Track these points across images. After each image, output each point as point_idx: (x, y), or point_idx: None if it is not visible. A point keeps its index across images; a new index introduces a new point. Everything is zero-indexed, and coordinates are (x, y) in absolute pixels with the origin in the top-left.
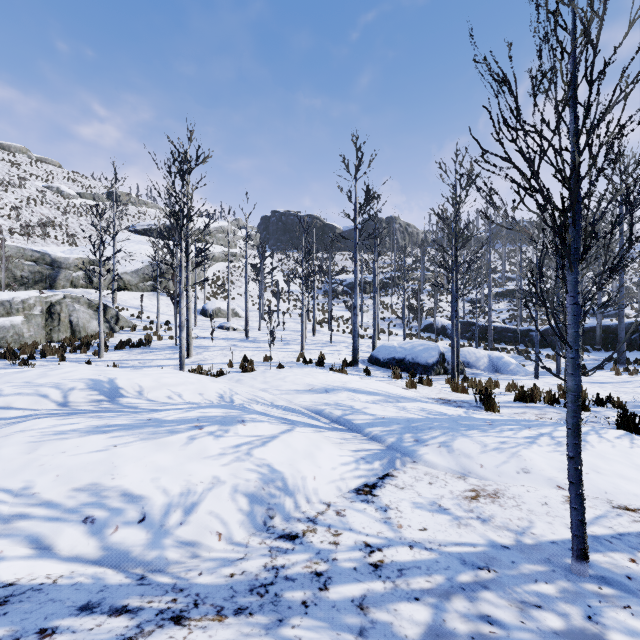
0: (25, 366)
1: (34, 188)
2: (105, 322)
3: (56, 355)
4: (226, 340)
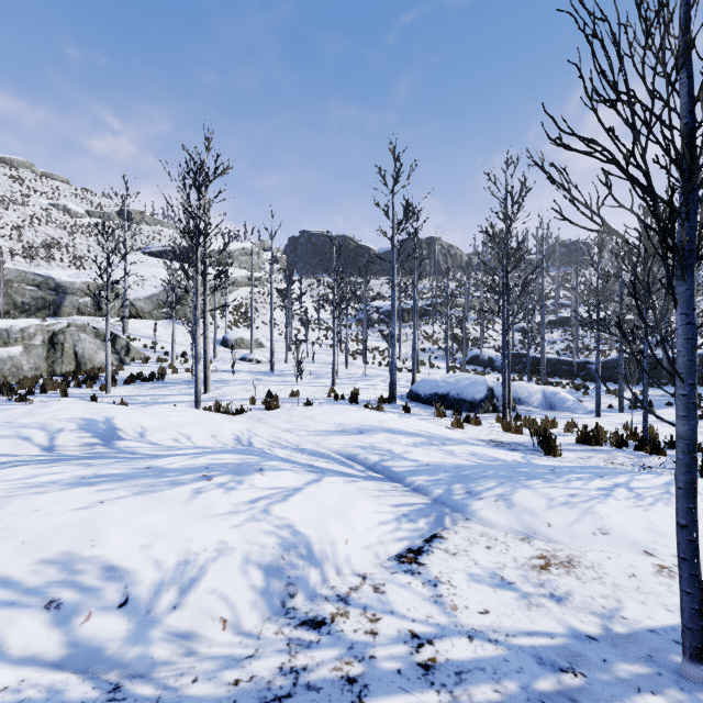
0: (23, 402)
1: (38, 206)
2: (114, 353)
3: (58, 390)
4: (249, 373)
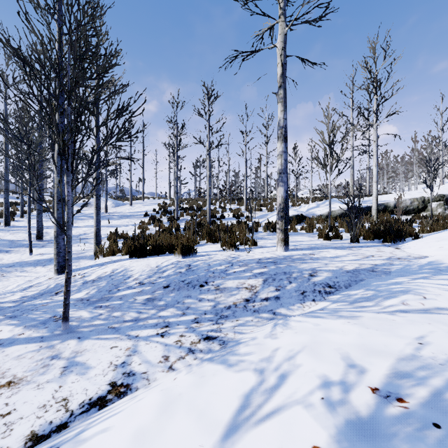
0: None
1: None
2: None
3: None
4: None
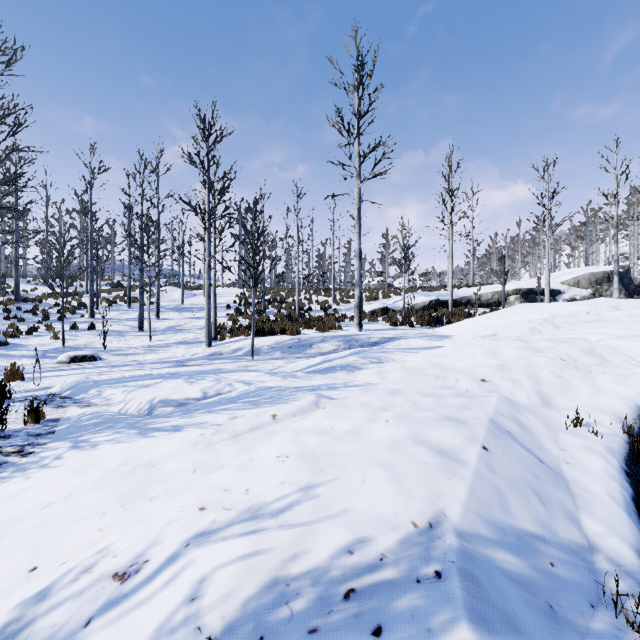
0: None
1: None
2: None
3: None
4: None
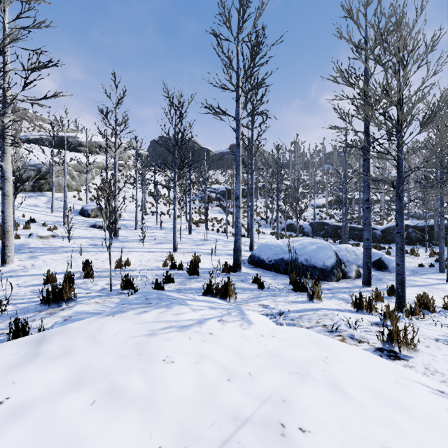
0: None
1: None
2: None
3: None
4: (89, 239)
